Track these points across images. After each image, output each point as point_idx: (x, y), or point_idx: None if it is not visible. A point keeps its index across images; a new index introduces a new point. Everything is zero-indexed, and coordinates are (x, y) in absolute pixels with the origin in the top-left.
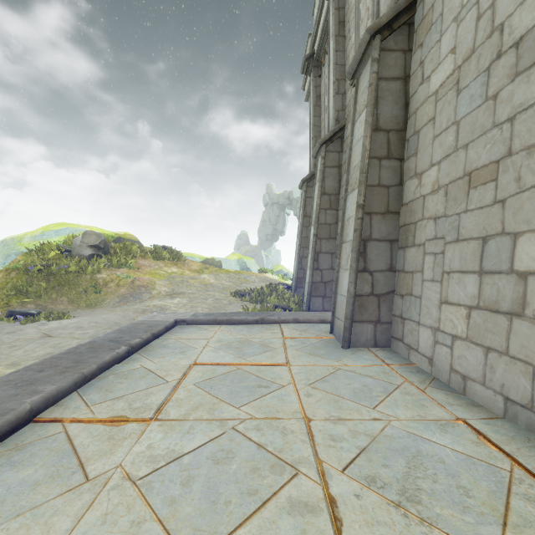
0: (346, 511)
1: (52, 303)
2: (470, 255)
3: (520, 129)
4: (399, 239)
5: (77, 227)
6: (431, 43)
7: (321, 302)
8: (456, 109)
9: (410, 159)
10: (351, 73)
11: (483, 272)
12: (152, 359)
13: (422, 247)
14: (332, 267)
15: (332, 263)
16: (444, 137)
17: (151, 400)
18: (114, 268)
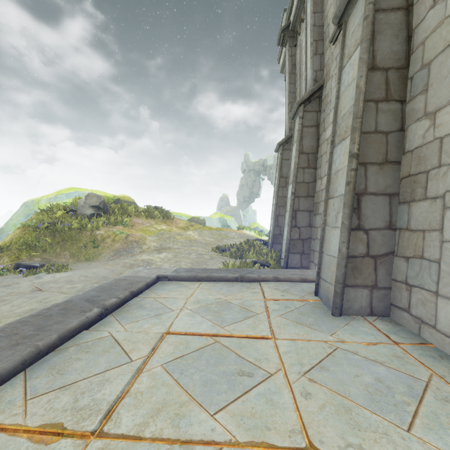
0: None
1: (56, 256)
2: None
3: None
4: (401, 192)
5: (84, 191)
6: None
7: (299, 258)
8: None
9: (415, 98)
10: (338, 15)
11: None
12: (124, 324)
13: (440, 200)
14: (310, 224)
15: (310, 221)
16: None
17: (103, 394)
18: (111, 226)
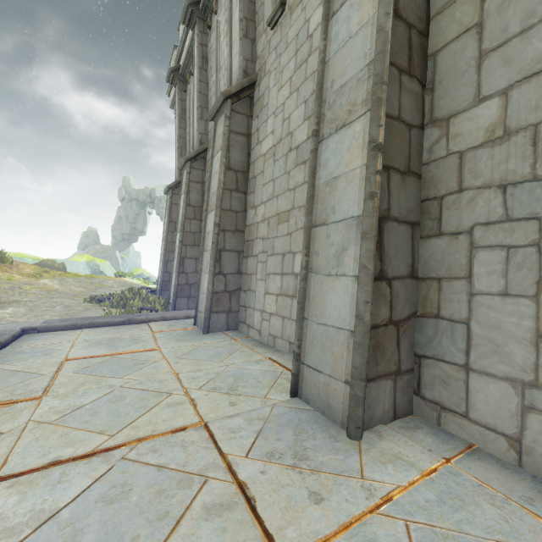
0: (199, 401)
1: None
2: (278, 264)
3: (297, 196)
4: (244, 251)
5: None
6: (263, 119)
7: (186, 302)
8: (274, 171)
9: (251, 194)
10: (211, 116)
11: (283, 273)
12: (11, 364)
13: (256, 257)
14: (196, 270)
15: (196, 267)
16: (268, 187)
17: (34, 387)
18: None
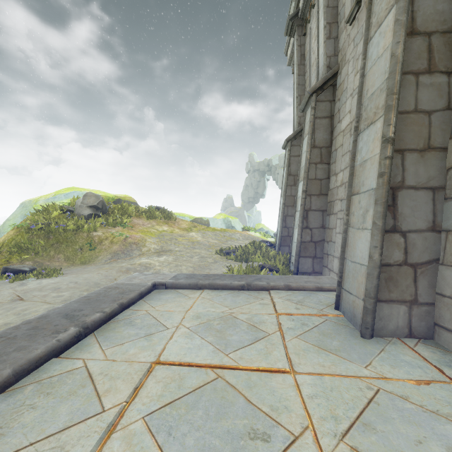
0: None
1: (49, 259)
2: None
3: None
4: (449, 185)
5: (83, 191)
6: None
7: (311, 263)
8: None
9: None
10: None
11: None
12: (105, 348)
13: None
14: (323, 225)
15: (323, 221)
16: None
17: None
18: (110, 227)
